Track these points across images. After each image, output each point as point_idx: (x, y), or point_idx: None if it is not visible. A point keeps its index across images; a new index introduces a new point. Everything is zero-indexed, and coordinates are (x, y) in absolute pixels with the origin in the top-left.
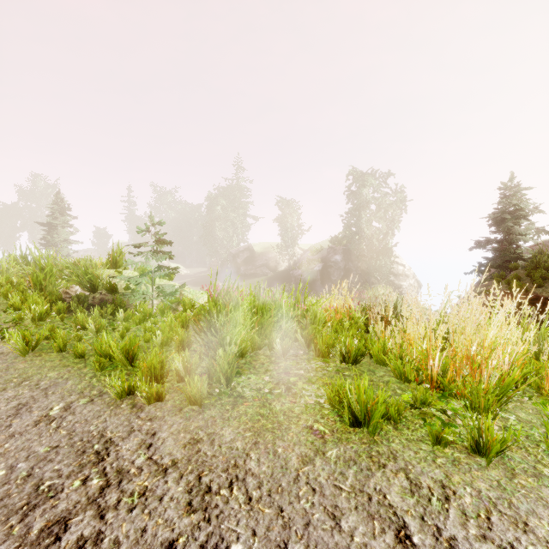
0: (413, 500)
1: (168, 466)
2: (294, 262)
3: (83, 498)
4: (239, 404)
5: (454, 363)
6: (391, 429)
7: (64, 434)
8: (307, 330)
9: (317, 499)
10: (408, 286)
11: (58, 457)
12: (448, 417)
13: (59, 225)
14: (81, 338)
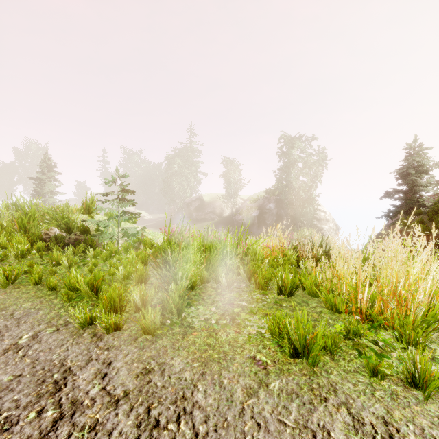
0: (357, 438)
1: (120, 397)
2: (236, 210)
3: (36, 432)
4: (189, 334)
5: (381, 296)
6: (328, 360)
7: (28, 363)
8: (248, 266)
9: (262, 436)
10: (328, 228)
11: (19, 386)
12: (380, 348)
13: (47, 179)
14: (55, 272)
